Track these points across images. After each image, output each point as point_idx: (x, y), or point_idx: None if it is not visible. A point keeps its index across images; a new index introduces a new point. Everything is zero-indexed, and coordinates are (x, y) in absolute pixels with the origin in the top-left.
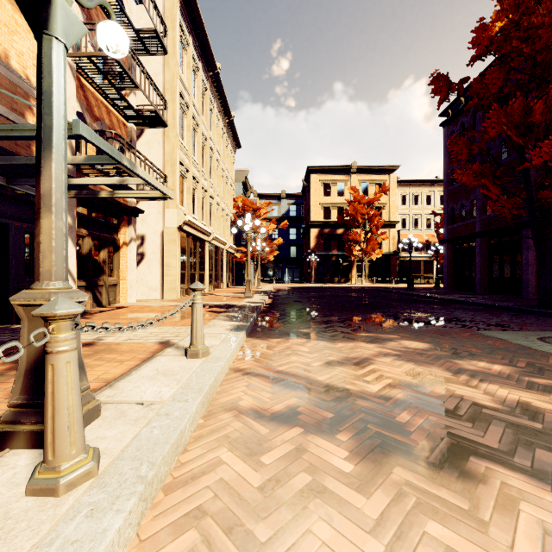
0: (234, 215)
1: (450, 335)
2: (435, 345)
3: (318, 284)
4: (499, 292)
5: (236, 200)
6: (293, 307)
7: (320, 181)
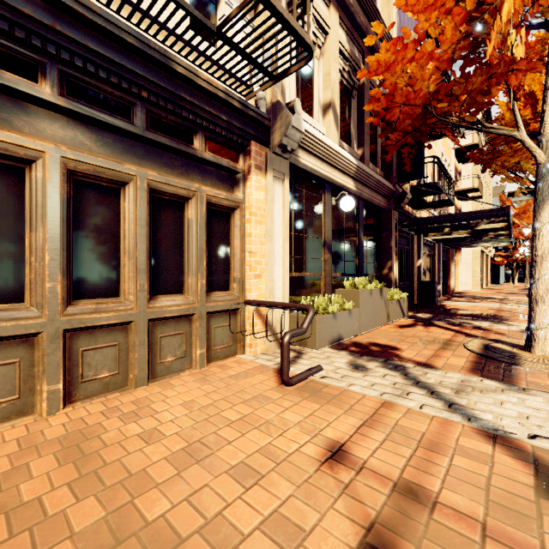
0: None
1: None
2: None
3: None
4: None
5: None
6: None
7: None
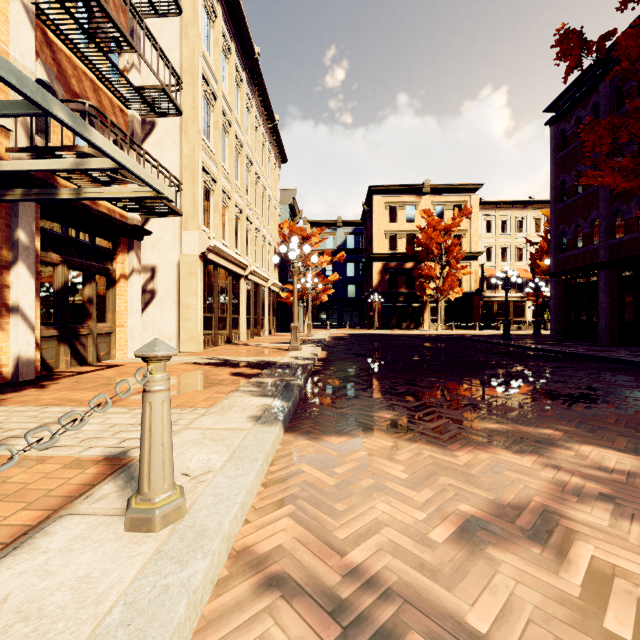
0: (278, 244)
1: None
2: None
3: (383, 330)
4: (635, 343)
5: (282, 226)
6: (357, 365)
7: (384, 204)
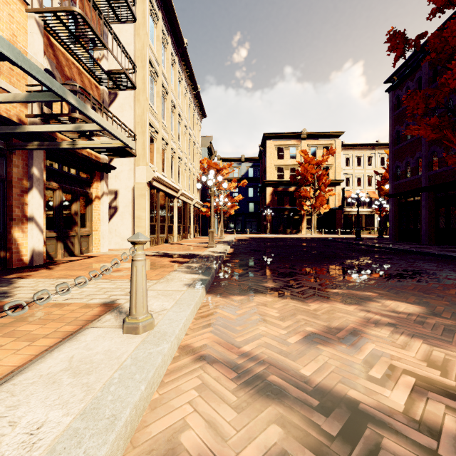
0: (200, 175)
1: (435, 293)
2: (428, 308)
3: (273, 234)
4: (446, 243)
5: (202, 162)
6: (254, 257)
7: (274, 146)
